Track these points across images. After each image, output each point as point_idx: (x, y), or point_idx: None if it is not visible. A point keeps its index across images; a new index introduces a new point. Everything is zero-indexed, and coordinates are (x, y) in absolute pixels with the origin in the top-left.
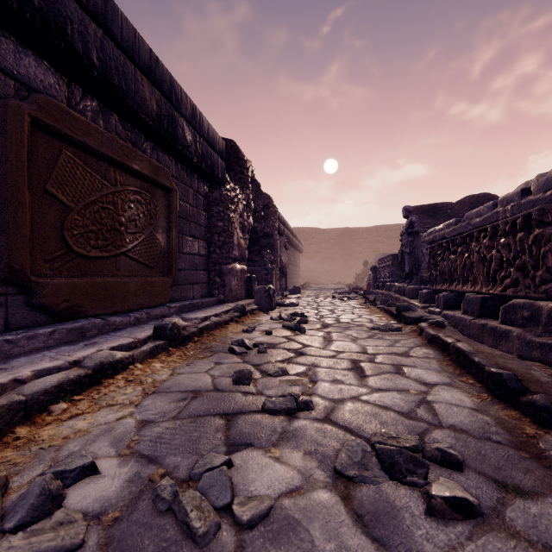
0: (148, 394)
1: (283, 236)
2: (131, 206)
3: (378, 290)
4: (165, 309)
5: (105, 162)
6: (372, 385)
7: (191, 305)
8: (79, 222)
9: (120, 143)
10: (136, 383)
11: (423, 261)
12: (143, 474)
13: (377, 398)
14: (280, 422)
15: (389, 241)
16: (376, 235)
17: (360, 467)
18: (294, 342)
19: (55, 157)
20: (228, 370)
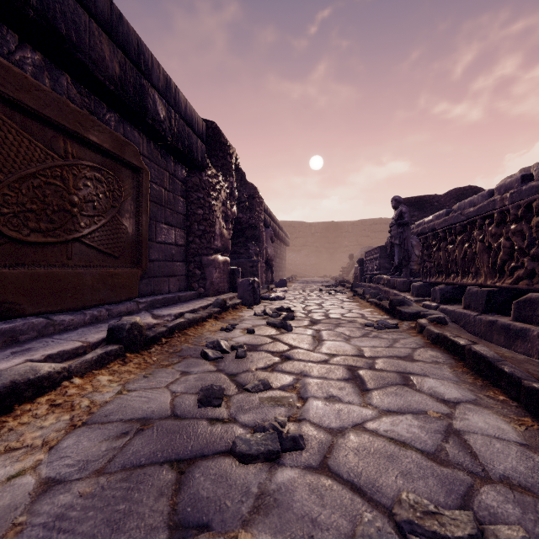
0: (76, 427)
1: (269, 228)
2: (87, 184)
3: (365, 283)
4: (132, 304)
5: (51, 128)
6: (378, 405)
7: (165, 300)
8: (11, 199)
9: (71, 107)
10: (65, 408)
11: (412, 253)
12: None
13: (388, 427)
14: (257, 473)
15: (374, 234)
16: (361, 229)
17: None
18: (279, 343)
19: None
20: (195, 383)
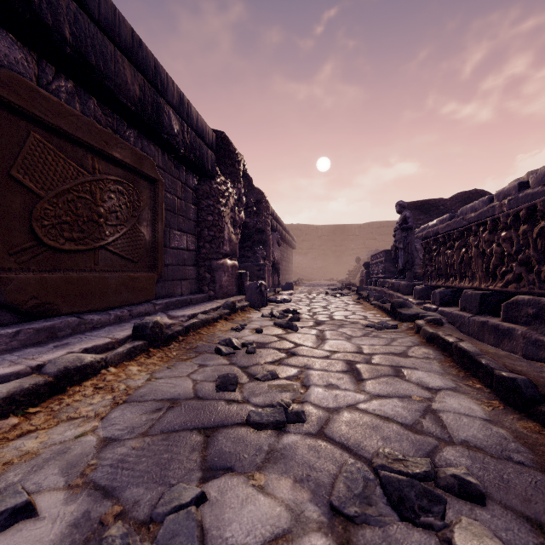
0: (118, 404)
1: (276, 232)
2: (111, 196)
3: (371, 286)
4: (149, 306)
5: (82, 148)
6: (370, 391)
7: (178, 302)
8: (51, 212)
9: (98, 128)
10: (107, 390)
11: (417, 257)
12: (94, 514)
13: (376, 407)
14: (267, 437)
15: (381, 237)
16: (368, 232)
17: (362, 501)
18: (285, 341)
19: (22, 139)
20: (212, 373)
